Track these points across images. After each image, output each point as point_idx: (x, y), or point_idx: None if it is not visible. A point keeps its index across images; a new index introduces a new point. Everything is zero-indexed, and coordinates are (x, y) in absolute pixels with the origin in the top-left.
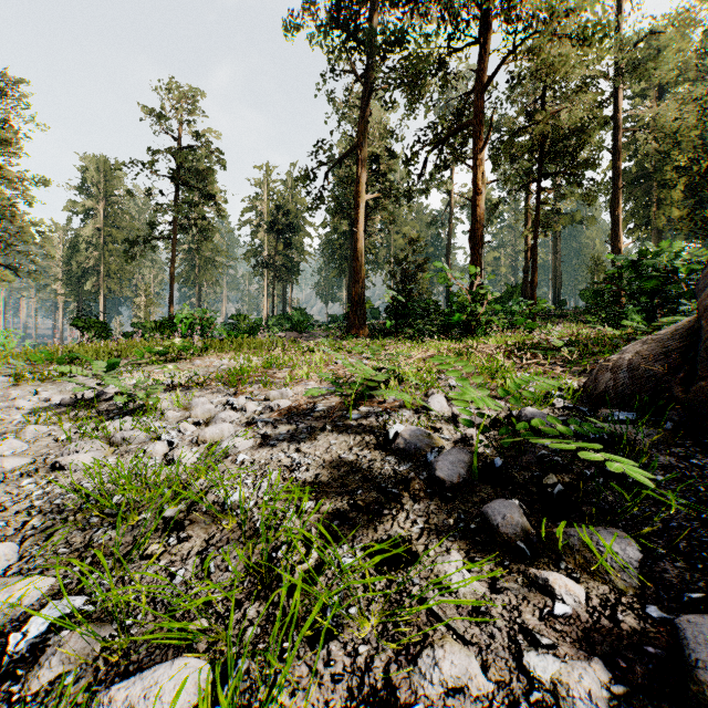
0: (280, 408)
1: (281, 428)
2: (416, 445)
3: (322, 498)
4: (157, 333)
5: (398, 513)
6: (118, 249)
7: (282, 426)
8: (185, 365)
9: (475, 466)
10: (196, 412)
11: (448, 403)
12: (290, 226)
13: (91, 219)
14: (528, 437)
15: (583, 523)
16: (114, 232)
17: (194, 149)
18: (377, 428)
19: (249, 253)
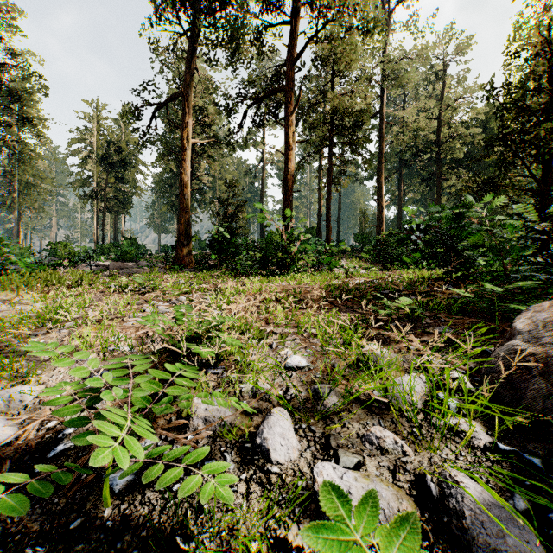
0: None
1: None
2: None
3: None
4: None
5: None
6: None
7: None
8: None
9: None
10: None
11: (295, 425)
12: (121, 161)
13: None
14: None
15: None
16: None
17: (2, 65)
18: (157, 551)
19: (77, 183)
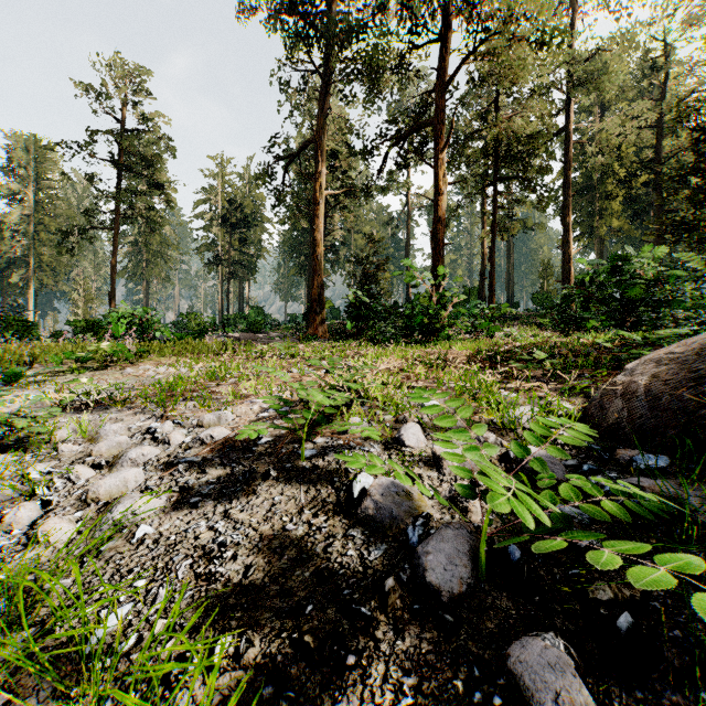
0: (214, 440)
1: (210, 474)
2: (391, 512)
3: (249, 624)
4: (88, 334)
5: (371, 663)
6: (53, 239)
7: (212, 470)
8: (112, 374)
9: (482, 561)
10: (99, 447)
11: (425, 433)
12: (247, 221)
13: (19, 204)
14: (577, 537)
15: (681, 696)
16: (47, 220)
17: (138, 133)
18: (337, 474)
19: (202, 248)
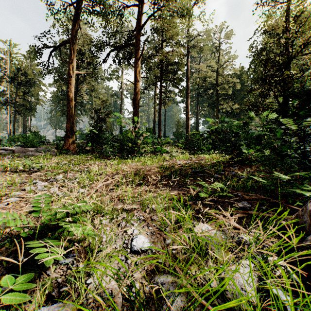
0: None
1: None
2: None
3: None
4: None
5: None
6: None
7: None
8: None
9: None
10: None
11: None
12: (27, 82)
13: None
14: None
15: None
16: None
17: None
18: None
19: None
